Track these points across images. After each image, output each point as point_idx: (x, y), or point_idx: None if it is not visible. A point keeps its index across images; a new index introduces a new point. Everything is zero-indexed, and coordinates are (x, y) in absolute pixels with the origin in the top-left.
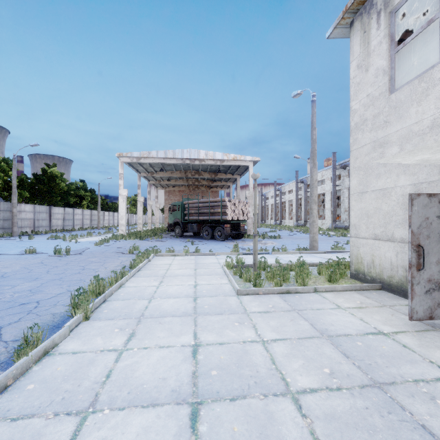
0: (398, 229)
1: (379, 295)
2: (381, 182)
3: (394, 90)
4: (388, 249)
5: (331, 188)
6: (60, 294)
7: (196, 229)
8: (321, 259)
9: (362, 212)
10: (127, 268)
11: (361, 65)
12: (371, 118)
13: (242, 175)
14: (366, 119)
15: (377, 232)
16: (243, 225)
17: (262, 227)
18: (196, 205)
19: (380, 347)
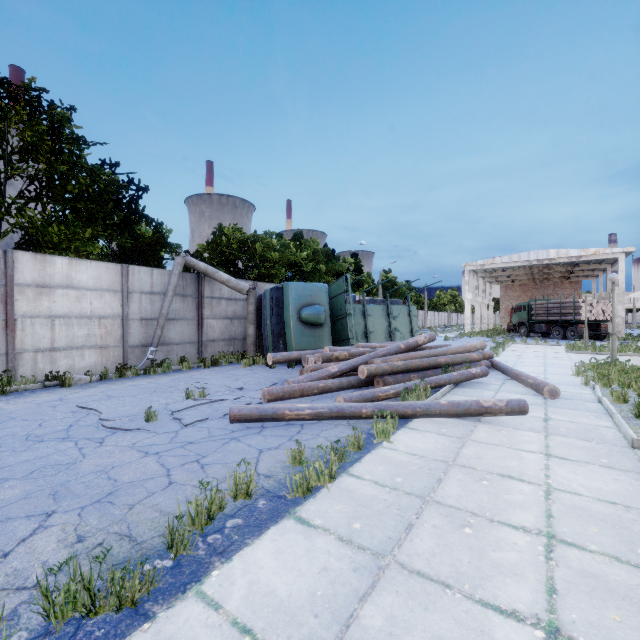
0: None
1: None
2: None
3: None
4: None
5: None
6: None
7: (544, 329)
8: None
9: None
10: None
11: None
12: None
13: (614, 264)
14: None
15: None
16: (605, 326)
17: None
18: (545, 306)
19: None
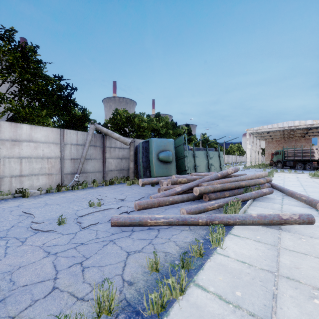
0: None
1: None
2: None
3: None
4: None
5: None
6: None
7: (292, 164)
8: None
9: None
10: None
11: None
12: None
13: None
14: None
15: None
16: None
17: None
18: (293, 151)
19: None
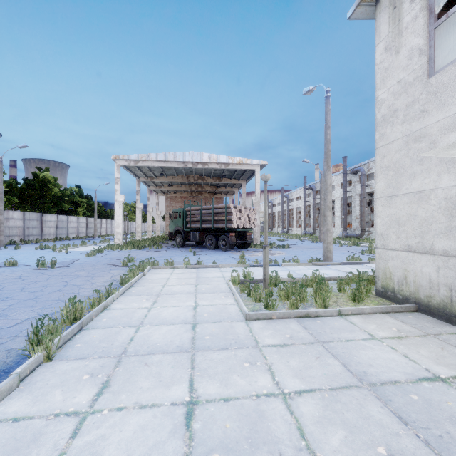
0: (439, 239)
1: (417, 319)
2: (416, 183)
3: (434, 72)
4: (426, 264)
5: (341, 195)
6: (27, 320)
7: (198, 238)
8: (337, 272)
9: (391, 219)
10: (117, 284)
11: (391, 47)
12: (403, 108)
13: (248, 180)
14: (396, 110)
15: (410, 242)
16: (250, 234)
17: (268, 235)
18: (199, 212)
19: (445, 403)
